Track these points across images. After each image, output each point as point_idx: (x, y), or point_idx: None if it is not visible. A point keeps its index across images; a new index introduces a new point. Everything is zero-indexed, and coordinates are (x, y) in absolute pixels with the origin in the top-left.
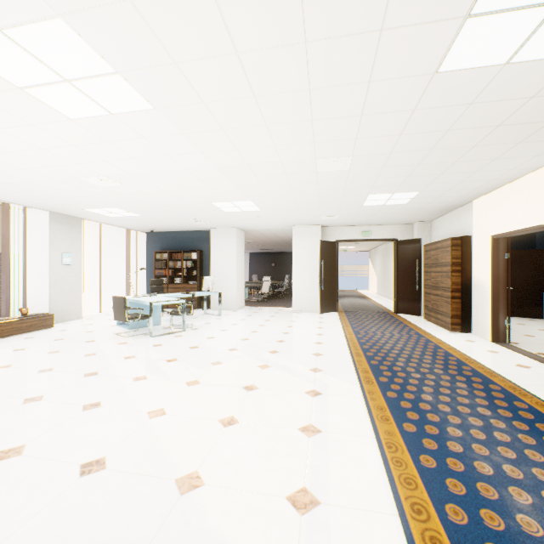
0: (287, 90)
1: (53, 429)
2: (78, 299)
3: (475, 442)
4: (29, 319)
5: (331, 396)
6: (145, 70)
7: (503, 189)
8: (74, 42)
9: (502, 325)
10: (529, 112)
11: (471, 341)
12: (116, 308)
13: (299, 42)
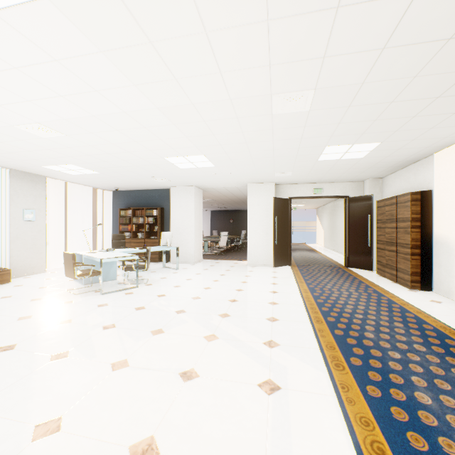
0: None
1: None
2: (41, 254)
3: None
4: None
5: (293, 393)
6: None
7: None
8: None
9: None
10: None
11: (437, 301)
12: (66, 265)
13: None
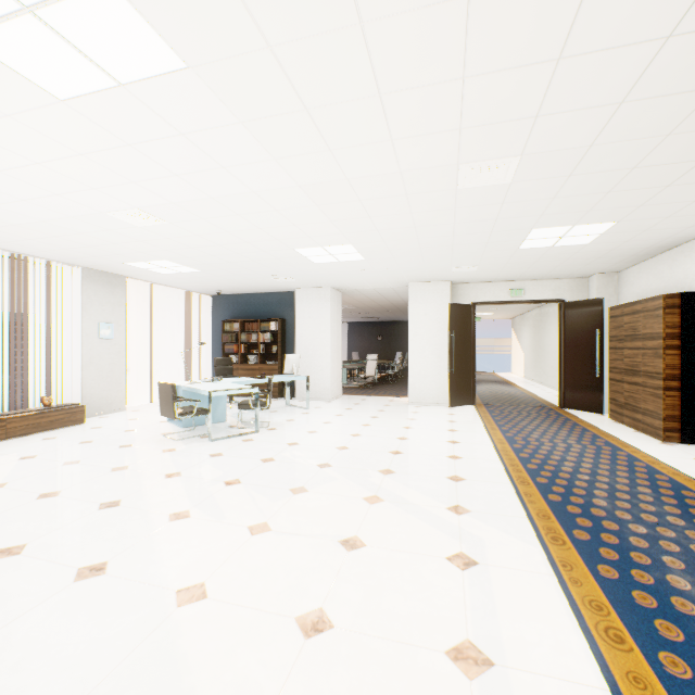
0: (424, 1)
1: (13, 623)
2: (121, 384)
3: None
4: (51, 412)
5: (496, 570)
6: None
7: None
8: None
9: None
10: None
11: None
12: (162, 400)
13: None
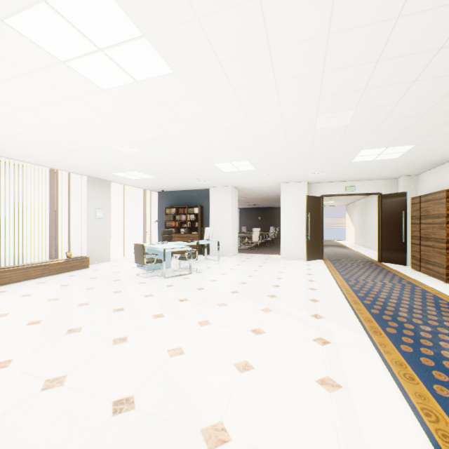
0: (304, 38)
1: (89, 361)
2: (107, 245)
3: None
4: (72, 260)
5: (341, 346)
6: (169, 29)
7: None
8: (107, 5)
9: None
10: None
11: None
12: (136, 254)
13: None
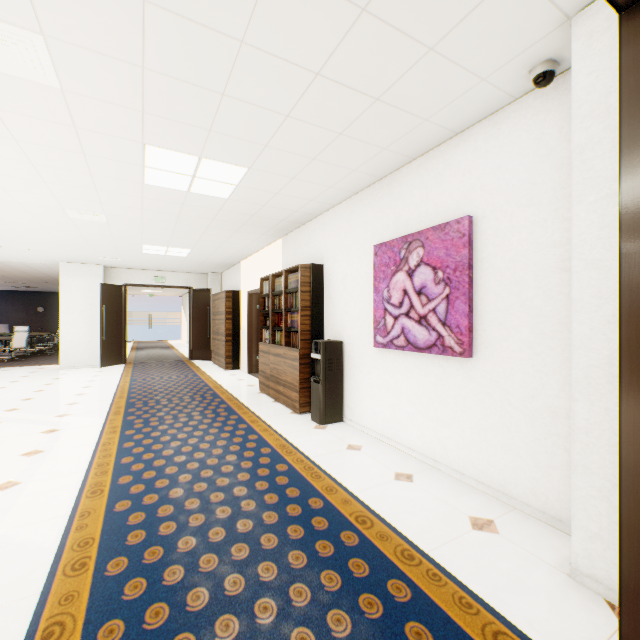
0: (7, 158)
1: None
2: None
3: (173, 429)
4: None
5: (71, 429)
6: None
7: (253, 257)
8: None
9: (255, 360)
10: (226, 217)
11: (234, 375)
12: None
13: (9, 138)
